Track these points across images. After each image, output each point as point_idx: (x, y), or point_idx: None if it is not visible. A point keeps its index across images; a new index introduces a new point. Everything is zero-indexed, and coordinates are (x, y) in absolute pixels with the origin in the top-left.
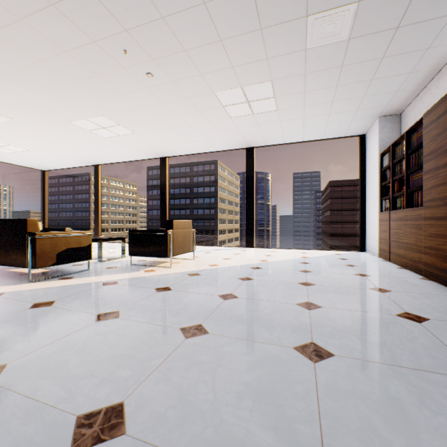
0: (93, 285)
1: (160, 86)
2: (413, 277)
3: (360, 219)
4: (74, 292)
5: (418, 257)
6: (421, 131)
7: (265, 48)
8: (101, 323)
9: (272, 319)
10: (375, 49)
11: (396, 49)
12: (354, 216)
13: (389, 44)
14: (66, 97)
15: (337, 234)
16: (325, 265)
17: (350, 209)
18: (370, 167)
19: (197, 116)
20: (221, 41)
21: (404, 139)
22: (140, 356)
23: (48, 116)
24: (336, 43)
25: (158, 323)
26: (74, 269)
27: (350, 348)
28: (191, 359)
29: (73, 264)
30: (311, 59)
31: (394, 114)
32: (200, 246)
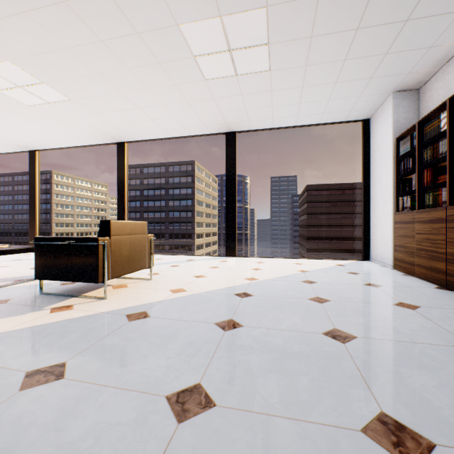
0: None
1: (89, 2)
2: None
3: (363, 221)
4: None
5: None
6: None
7: None
8: None
9: None
10: None
11: None
12: (330, 220)
13: None
14: None
15: (314, 237)
16: (340, 286)
17: (326, 212)
18: (378, 157)
19: (157, 73)
20: None
21: (447, 109)
22: None
23: None
24: None
25: None
26: None
27: None
28: None
29: None
30: None
31: (412, 88)
32: (168, 255)
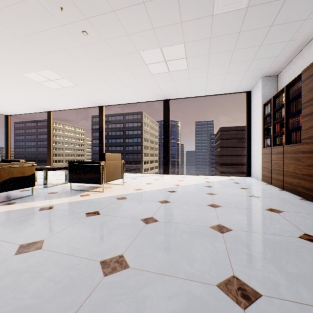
0: (30, 210)
1: (95, 44)
2: (294, 198)
3: (246, 153)
4: (8, 218)
5: (297, 182)
6: (298, 85)
7: (180, 12)
8: (19, 257)
9: (190, 246)
10: (266, 17)
11: (282, 19)
12: (236, 151)
13: (277, 13)
14: (15, 51)
15: (225, 163)
16: (225, 188)
17: (234, 146)
18: (254, 114)
19: (125, 72)
20: (144, 3)
21: (284, 92)
22: (46, 309)
23: (3, 68)
24: (237, 11)
25: (79, 255)
26: (19, 195)
27: (274, 284)
28: (105, 311)
29: (21, 190)
30: (216, 25)
31: (273, 75)
32: (129, 173)
